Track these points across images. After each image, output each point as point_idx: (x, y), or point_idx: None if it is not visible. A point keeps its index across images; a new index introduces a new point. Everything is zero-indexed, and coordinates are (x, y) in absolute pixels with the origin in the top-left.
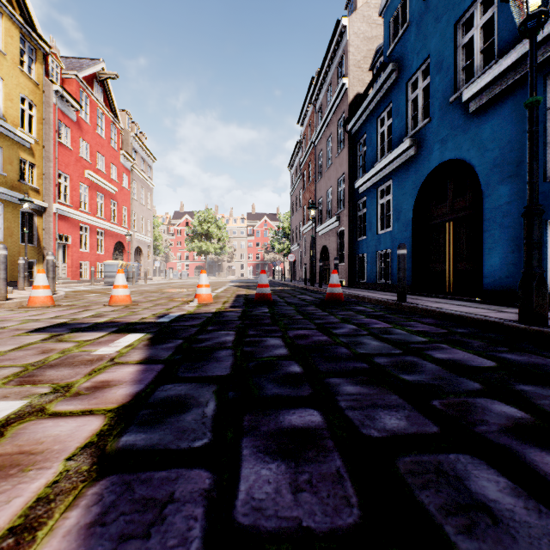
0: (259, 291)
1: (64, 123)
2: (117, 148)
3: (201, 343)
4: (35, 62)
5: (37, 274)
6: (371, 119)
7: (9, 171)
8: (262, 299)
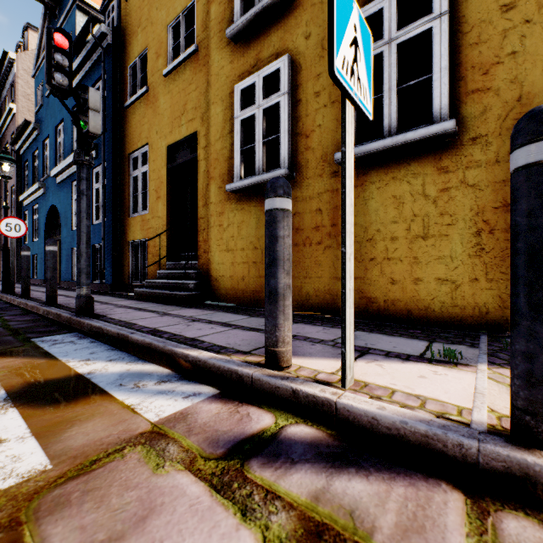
0: None
1: None
2: None
3: None
4: None
5: None
6: (30, 152)
7: None
8: None
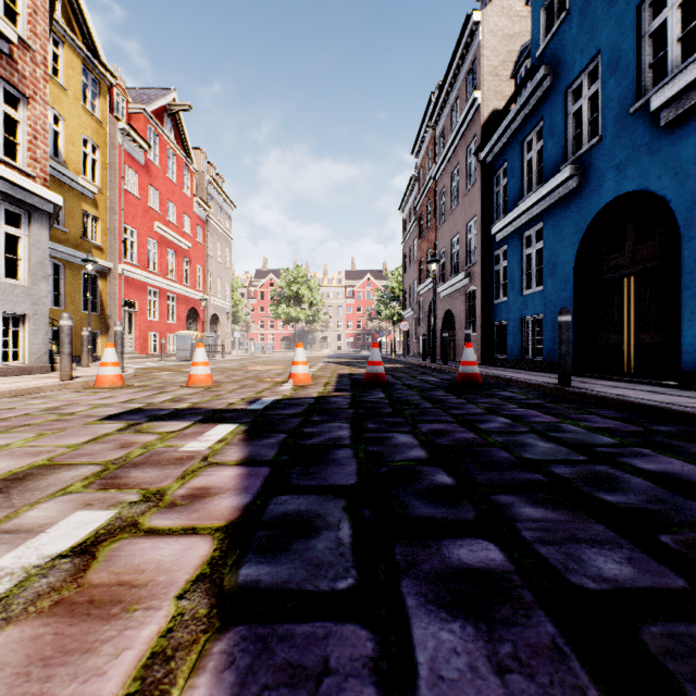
0: (370, 370)
1: (131, 167)
2: (190, 194)
3: (310, 439)
4: (99, 96)
5: (105, 349)
6: (514, 143)
7: (71, 226)
8: (374, 380)
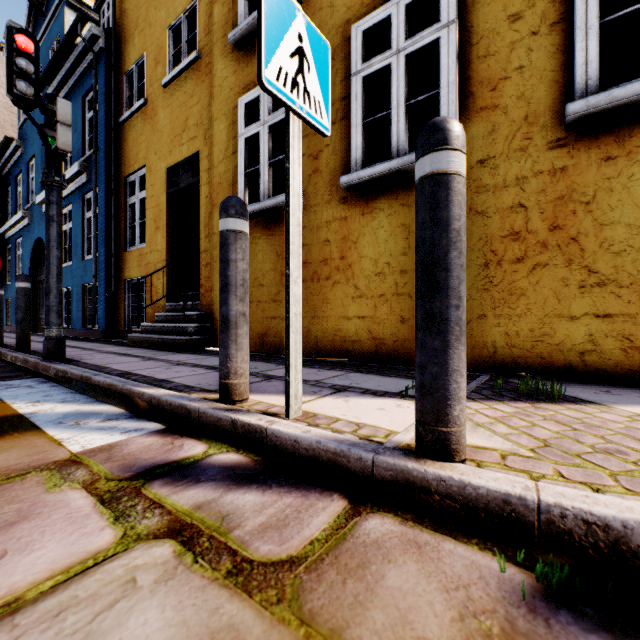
0: None
1: None
2: None
3: None
4: None
5: None
6: (14, 174)
7: None
8: None
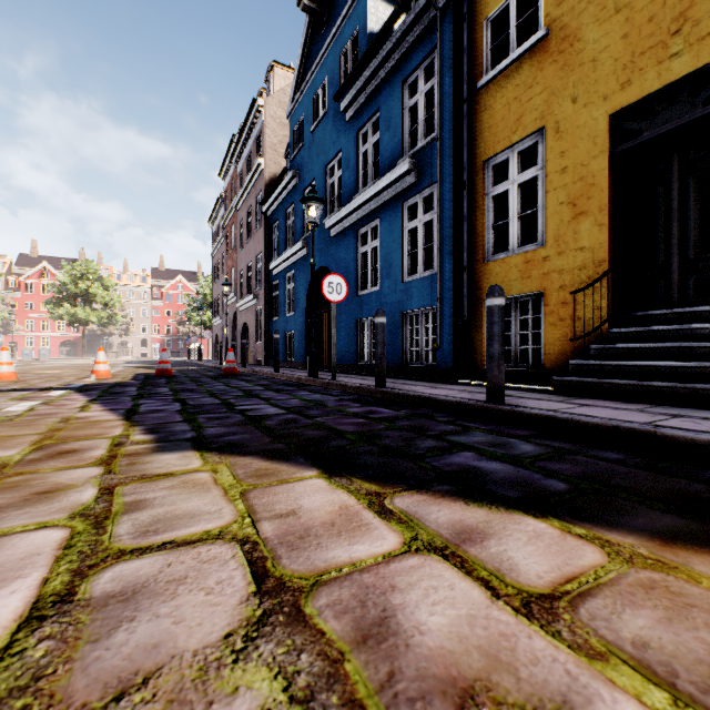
0: (160, 367)
1: None
2: None
3: (115, 391)
4: None
5: None
6: (282, 209)
7: None
8: (163, 374)
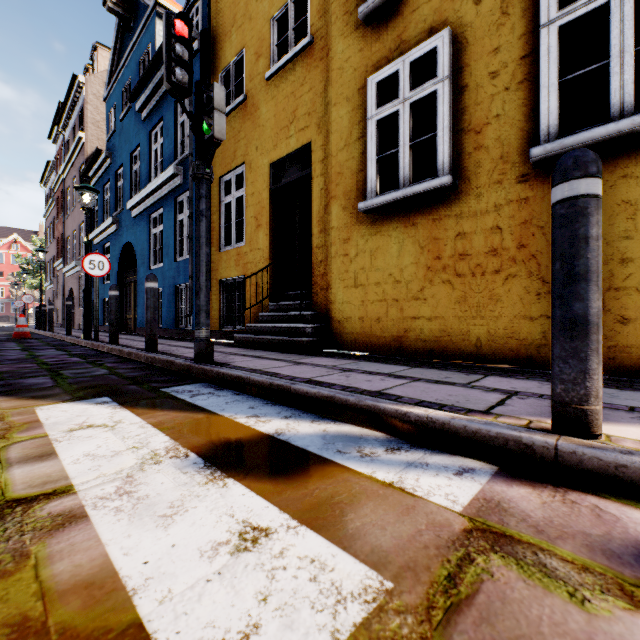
0: None
1: None
2: None
3: None
4: None
5: None
6: (101, 184)
7: None
8: None
